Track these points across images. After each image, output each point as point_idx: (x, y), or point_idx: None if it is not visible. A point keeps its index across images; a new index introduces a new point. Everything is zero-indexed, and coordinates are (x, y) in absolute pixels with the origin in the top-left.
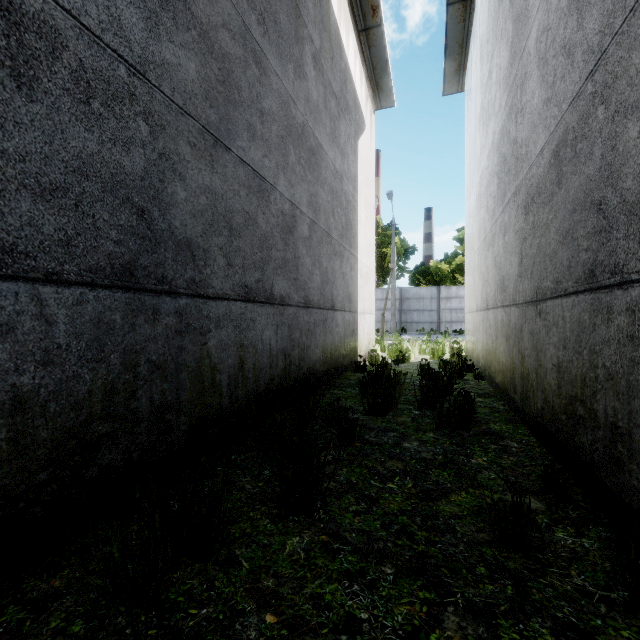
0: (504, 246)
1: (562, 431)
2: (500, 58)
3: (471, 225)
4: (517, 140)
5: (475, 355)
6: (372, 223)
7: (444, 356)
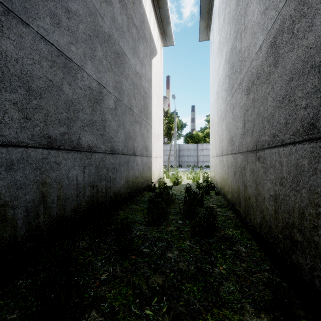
0: (233, 117)
1: (279, 246)
2: (230, 6)
3: (213, 110)
4: (241, 49)
5: (215, 180)
6: (161, 108)
7: (199, 180)
